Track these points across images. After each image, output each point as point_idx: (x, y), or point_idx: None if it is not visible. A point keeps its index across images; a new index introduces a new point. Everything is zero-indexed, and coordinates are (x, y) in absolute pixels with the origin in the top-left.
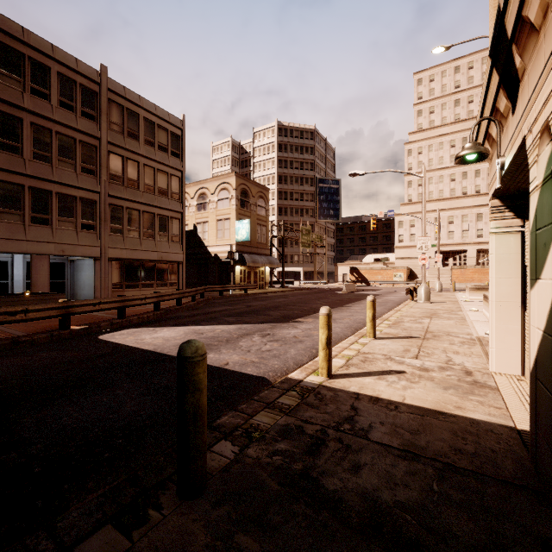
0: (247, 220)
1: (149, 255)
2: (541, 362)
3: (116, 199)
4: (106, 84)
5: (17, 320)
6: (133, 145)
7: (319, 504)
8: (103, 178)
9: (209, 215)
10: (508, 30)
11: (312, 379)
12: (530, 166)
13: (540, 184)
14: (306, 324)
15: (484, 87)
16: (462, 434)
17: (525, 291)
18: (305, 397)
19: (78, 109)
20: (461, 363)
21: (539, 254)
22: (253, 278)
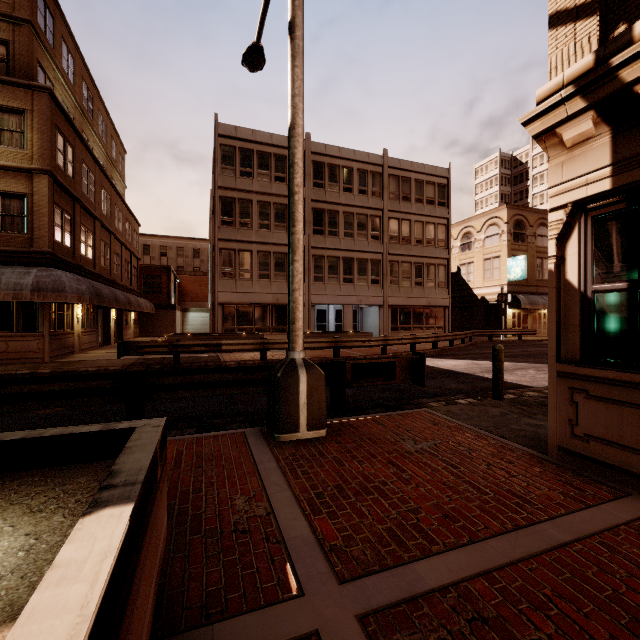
0: (523, 256)
1: (419, 301)
2: None
3: (394, 256)
4: (387, 163)
5: (366, 345)
6: (406, 207)
7: None
8: (385, 240)
9: (474, 255)
10: None
11: None
12: None
13: None
14: None
15: None
16: None
17: None
18: None
19: (368, 191)
20: None
21: None
22: (530, 322)
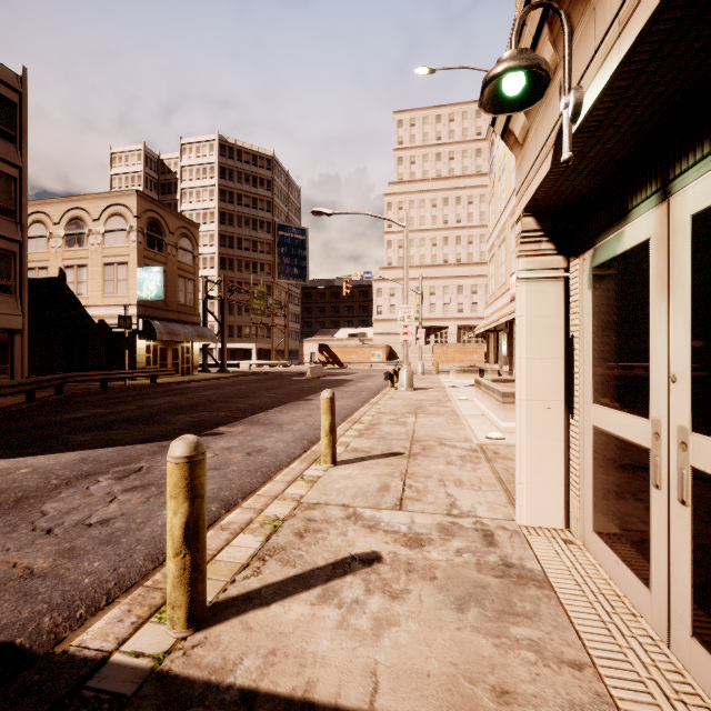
0: (159, 267)
1: None
2: None
3: None
4: None
5: None
6: None
7: None
8: None
9: (88, 254)
10: None
11: (143, 642)
12: None
13: None
14: (228, 439)
15: None
16: None
17: (571, 381)
18: None
19: None
20: (472, 510)
21: None
22: (171, 358)
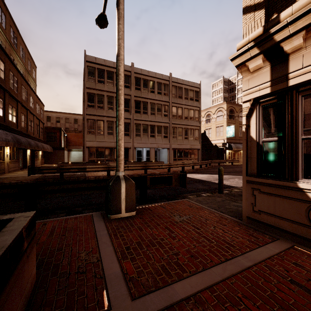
0: (233, 126)
1: (186, 146)
2: None
3: (174, 124)
4: (171, 80)
5: (160, 168)
6: (180, 101)
7: None
8: (170, 117)
9: (211, 125)
10: None
11: None
12: None
13: None
14: None
15: None
16: None
17: None
18: None
19: (162, 93)
20: None
21: None
22: (236, 156)
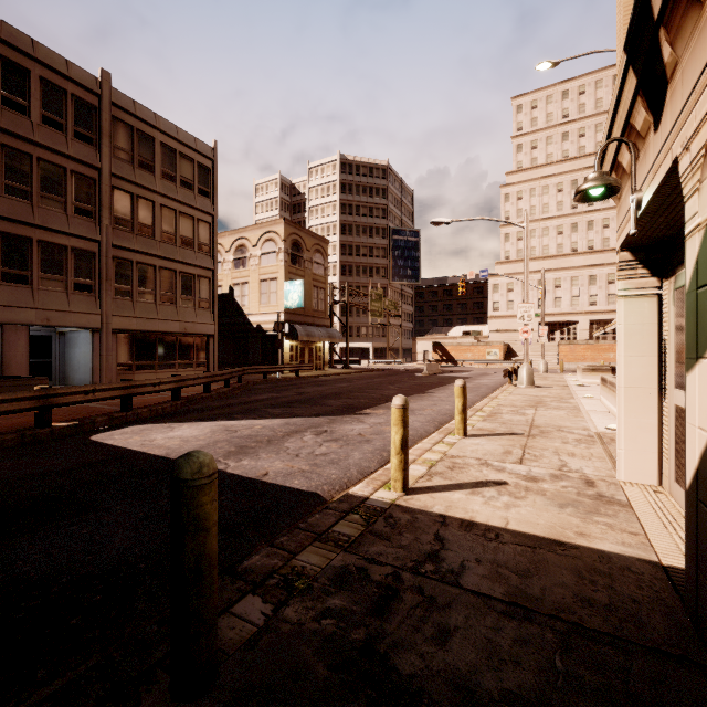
0: (300, 280)
1: (168, 326)
2: (706, 478)
3: (123, 251)
4: (109, 95)
5: None
6: (146, 179)
7: (388, 701)
8: (105, 222)
9: (249, 273)
10: (655, 7)
11: (382, 495)
12: (687, 197)
13: (705, 221)
14: (376, 417)
15: (614, 96)
16: (590, 575)
17: (663, 373)
18: (372, 522)
19: (69, 128)
20: (580, 469)
21: (703, 321)
22: (307, 356)
